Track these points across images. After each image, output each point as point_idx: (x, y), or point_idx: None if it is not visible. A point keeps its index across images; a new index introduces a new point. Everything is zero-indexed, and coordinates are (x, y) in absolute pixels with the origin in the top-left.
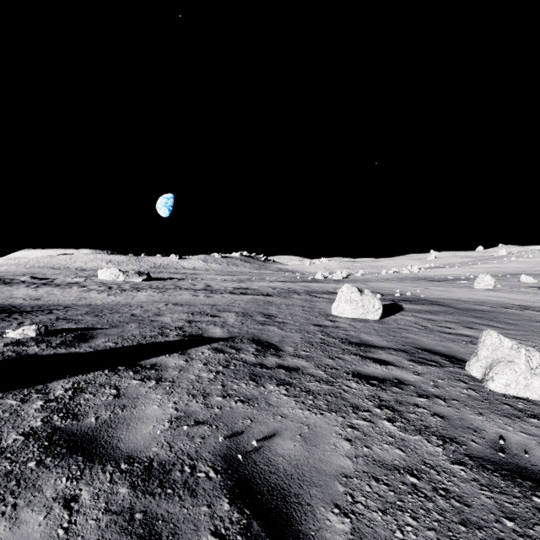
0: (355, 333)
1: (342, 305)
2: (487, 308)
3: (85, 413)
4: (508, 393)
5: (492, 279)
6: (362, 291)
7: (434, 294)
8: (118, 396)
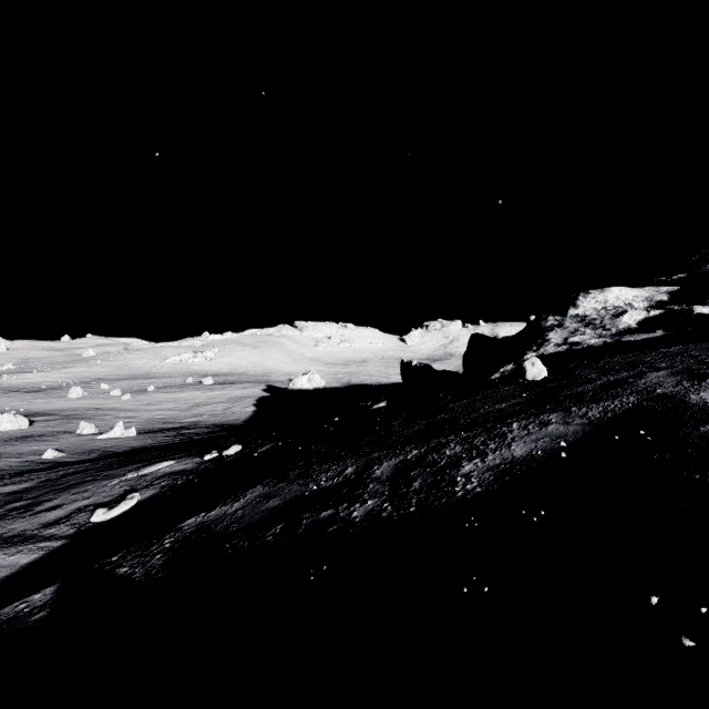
0: (29, 433)
1: (5, 424)
2: (80, 412)
3: (5, 451)
4: (87, 434)
5: (82, 390)
6: (16, 415)
7: (43, 407)
8: (2, 450)
